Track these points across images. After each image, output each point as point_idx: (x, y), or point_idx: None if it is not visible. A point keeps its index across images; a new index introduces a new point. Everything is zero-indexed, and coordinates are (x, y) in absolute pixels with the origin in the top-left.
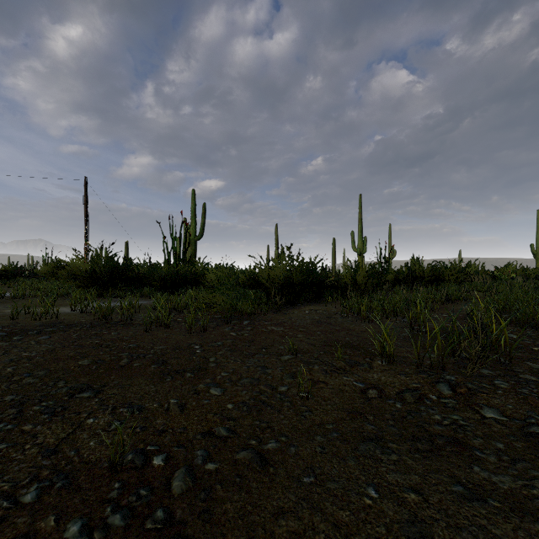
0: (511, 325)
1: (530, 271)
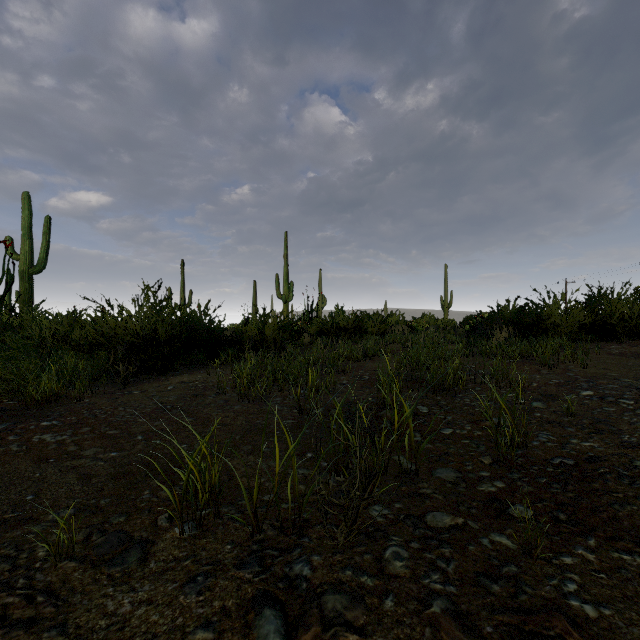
0: (423, 389)
1: (440, 322)
